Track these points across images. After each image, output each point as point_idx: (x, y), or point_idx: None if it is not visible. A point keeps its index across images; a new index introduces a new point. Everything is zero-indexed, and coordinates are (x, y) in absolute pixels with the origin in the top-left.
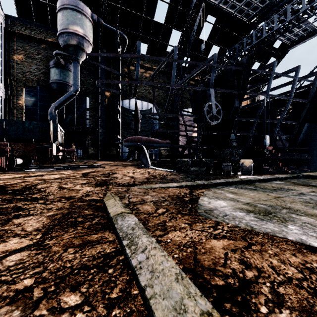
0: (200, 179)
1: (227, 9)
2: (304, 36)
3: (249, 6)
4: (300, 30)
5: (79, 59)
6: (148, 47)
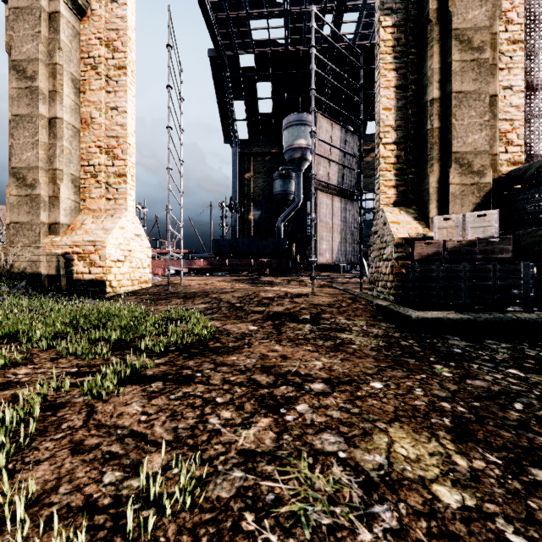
0: None
1: None
2: None
3: None
4: None
5: (302, 169)
6: None
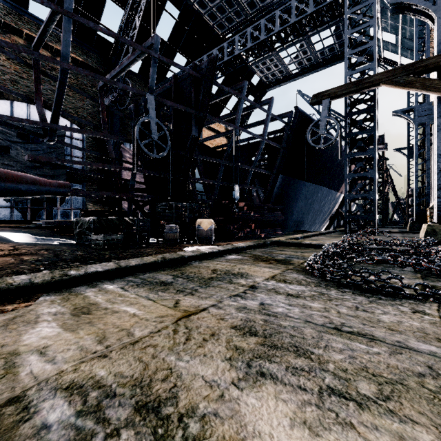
0: (79, 262)
1: (195, 5)
2: (280, 79)
3: (223, 13)
4: (277, 70)
5: None
6: None
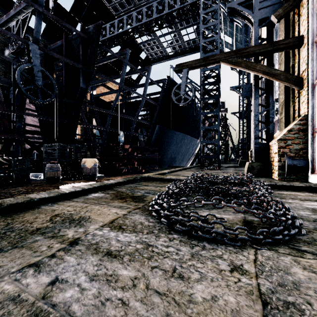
0: None
1: None
2: (161, 57)
3: None
4: (158, 50)
5: None
6: None
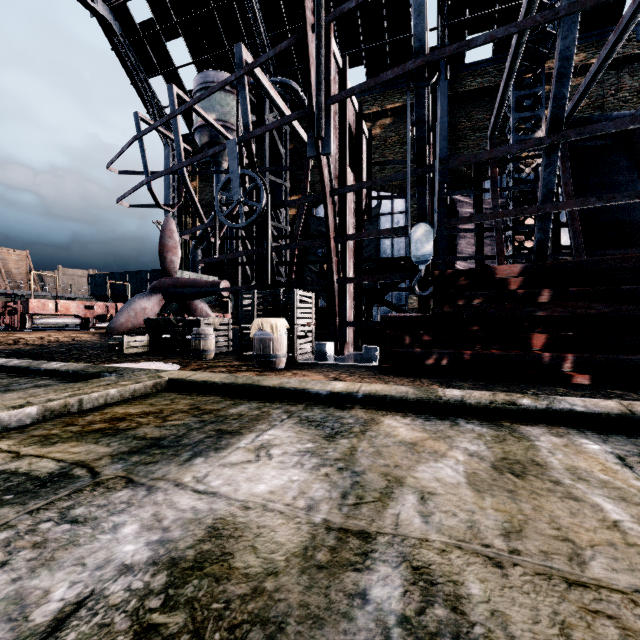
0: (10, 355)
1: None
2: None
3: None
4: None
5: (220, 160)
6: (367, 69)
